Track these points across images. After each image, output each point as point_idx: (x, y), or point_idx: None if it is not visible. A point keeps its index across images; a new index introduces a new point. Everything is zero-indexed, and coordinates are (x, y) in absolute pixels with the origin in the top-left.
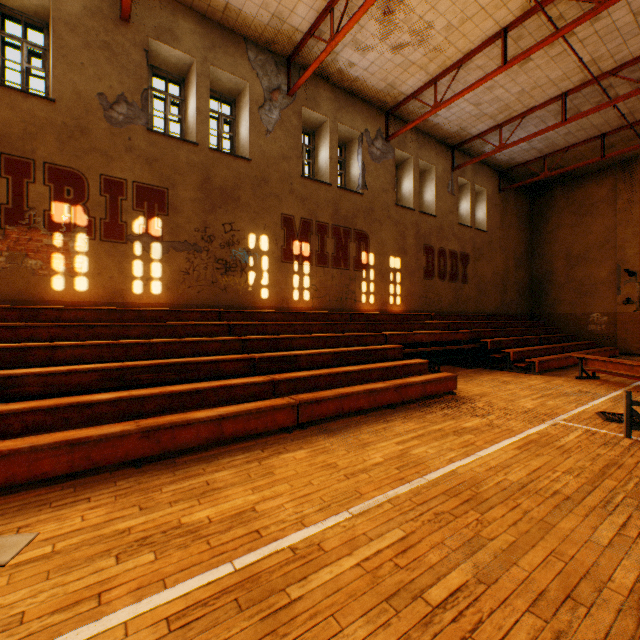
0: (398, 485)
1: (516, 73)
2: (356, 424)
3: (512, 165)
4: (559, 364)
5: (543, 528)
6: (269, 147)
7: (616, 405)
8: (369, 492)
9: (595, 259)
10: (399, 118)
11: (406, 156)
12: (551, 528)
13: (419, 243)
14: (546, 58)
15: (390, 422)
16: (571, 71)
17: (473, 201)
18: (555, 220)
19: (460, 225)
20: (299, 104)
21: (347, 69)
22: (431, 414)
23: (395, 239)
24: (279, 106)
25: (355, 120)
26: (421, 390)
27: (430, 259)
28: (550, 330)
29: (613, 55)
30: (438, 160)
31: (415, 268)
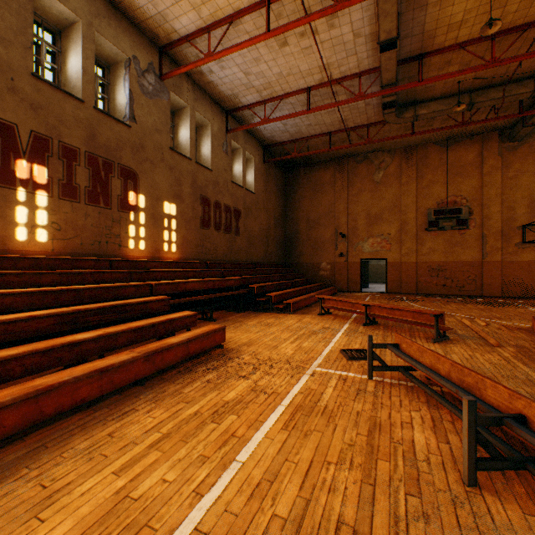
0: None
1: (277, 53)
2: (63, 437)
3: (273, 142)
4: (306, 303)
5: None
6: None
7: (350, 339)
8: None
9: (324, 224)
10: (175, 61)
11: (183, 104)
12: None
13: (196, 193)
14: (299, 48)
15: (127, 416)
16: (314, 69)
17: (244, 165)
18: (301, 193)
19: (234, 183)
20: None
21: None
22: (191, 385)
23: (171, 184)
24: None
25: (120, 39)
26: (184, 351)
27: (207, 210)
28: (298, 275)
29: (340, 66)
30: (214, 119)
31: (192, 217)
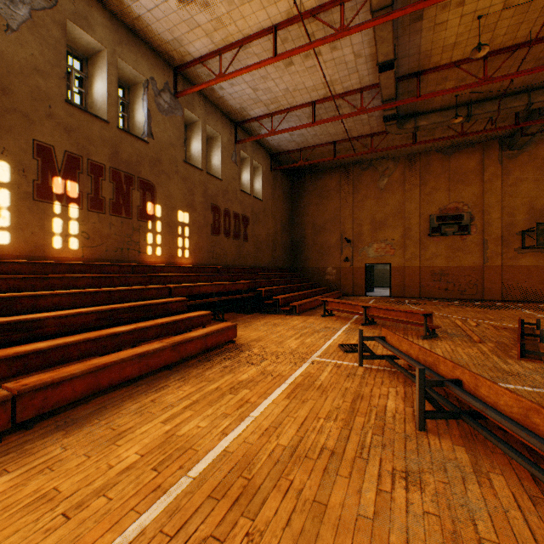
0: (150, 504)
1: (283, 72)
2: (117, 402)
3: (280, 151)
4: (311, 306)
5: (317, 515)
6: (12, 48)
7: (348, 336)
8: (97, 541)
9: (330, 230)
10: (188, 79)
11: (195, 118)
12: (325, 511)
13: (207, 202)
14: (303, 67)
15: (163, 390)
16: (319, 85)
17: (252, 173)
18: (307, 199)
19: (242, 191)
20: (63, 14)
21: (128, 1)
22: (210, 370)
23: (184, 194)
24: (30, 3)
25: (140, 63)
26: (202, 344)
27: (217, 217)
28: (304, 280)
29: (343, 82)
30: (224, 131)
31: (204, 224)
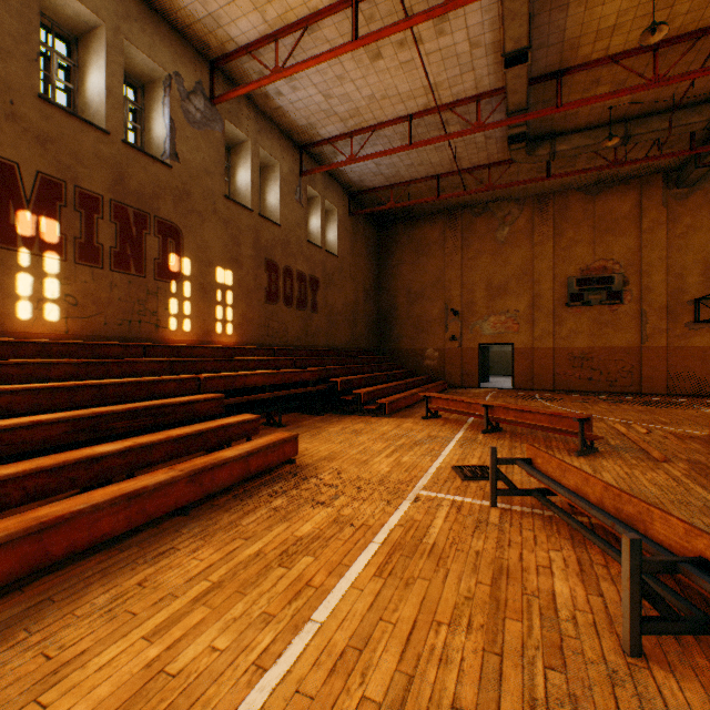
0: None
1: (368, 69)
2: (76, 587)
3: (362, 189)
4: (406, 403)
5: None
6: None
7: (466, 452)
8: None
9: (430, 297)
10: (231, 80)
11: (242, 137)
12: None
13: (260, 256)
14: (396, 62)
15: (164, 558)
16: (417, 90)
17: (324, 218)
18: (399, 256)
19: (310, 243)
20: None
21: None
22: (251, 515)
23: (225, 244)
24: None
25: (158, 49)
26: (242, 468)
27: (274, 278)
28: (396, 366)
29: (452, 86)
30: (284, 157)
31: (254, 287)
